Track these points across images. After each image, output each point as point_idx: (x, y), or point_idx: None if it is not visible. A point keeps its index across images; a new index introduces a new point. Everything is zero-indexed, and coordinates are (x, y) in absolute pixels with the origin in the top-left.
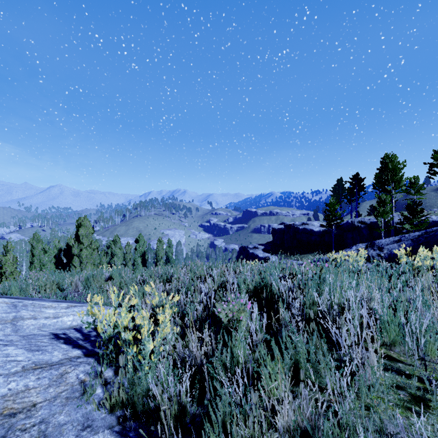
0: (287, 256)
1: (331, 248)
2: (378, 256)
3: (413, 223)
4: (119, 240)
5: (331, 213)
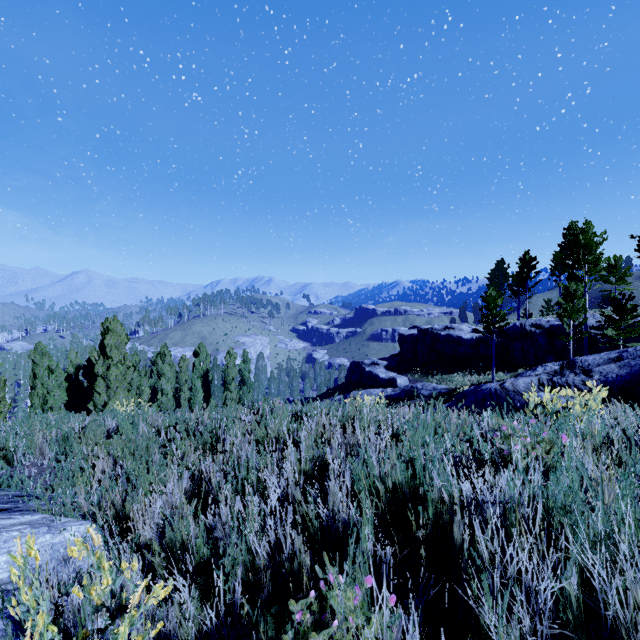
0: (423, 377)
1: (490, 364)
2: (584, 386)
3: (620, 327)
4: (169, 352)
5: (491, 312)
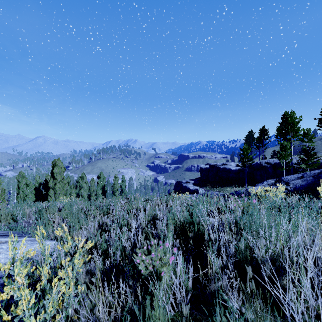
0: (211, 189)
1: (244, 182)
2: (285, 190)
3: (307, 163)
4: (85, 176)
5: (245, 156)
